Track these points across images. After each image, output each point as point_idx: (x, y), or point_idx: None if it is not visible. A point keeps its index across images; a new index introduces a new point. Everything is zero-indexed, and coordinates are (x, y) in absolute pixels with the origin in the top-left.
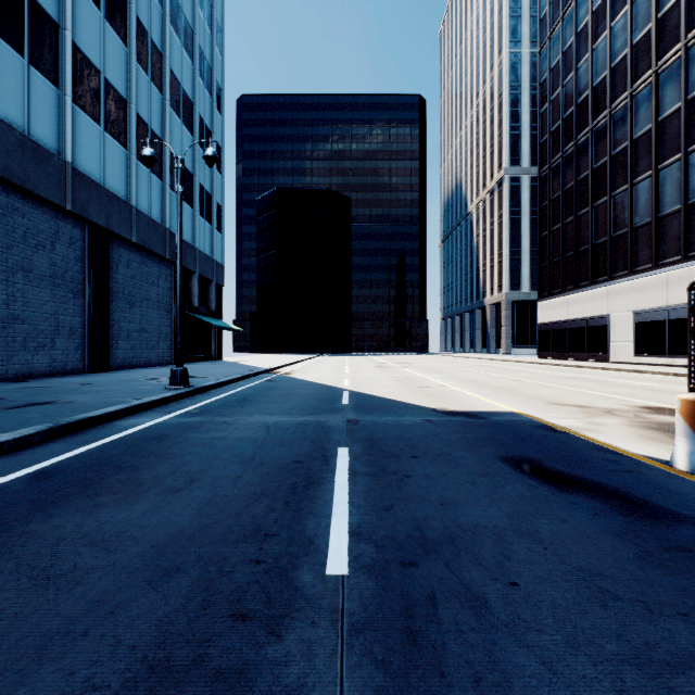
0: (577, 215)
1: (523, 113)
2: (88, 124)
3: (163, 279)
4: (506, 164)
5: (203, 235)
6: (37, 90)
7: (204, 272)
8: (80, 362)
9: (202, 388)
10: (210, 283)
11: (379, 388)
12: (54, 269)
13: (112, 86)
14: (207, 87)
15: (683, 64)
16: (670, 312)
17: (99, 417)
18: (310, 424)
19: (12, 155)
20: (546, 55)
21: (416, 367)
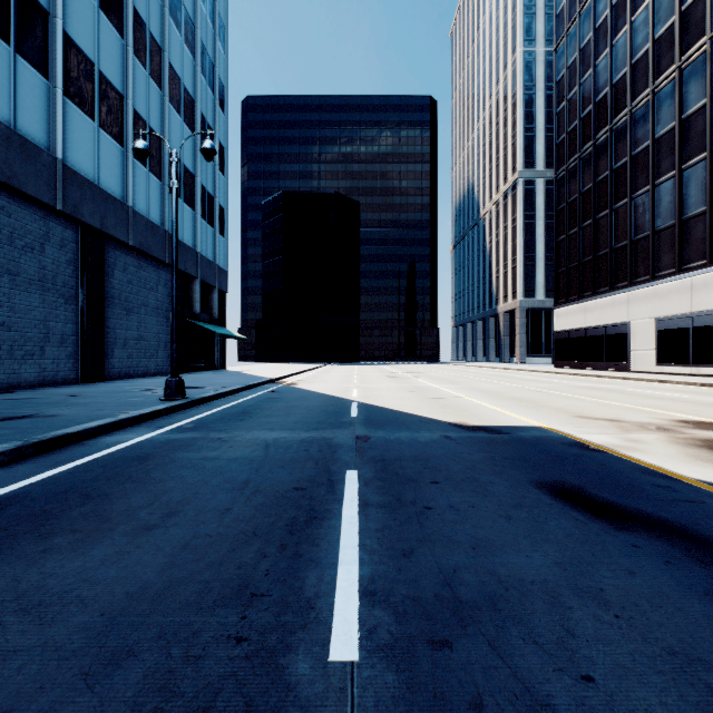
0: (595, 218)
1: (538, 114)
2: (81, 119)
3: (162, 284)
4: (520, 167)
5: (205, 238)
6: (24, 81)
7: (206, 277)
8: (73, 371)
9: (199, 399)
10: (212, 289)
11: (390, 399)
12: (44, 273)
13: (107, 79)
14: (210, 84)
15: (709, 59)
16: (695, 319)
17: (78, 433)
18: (314, 441)
19: None
20: (563, 53)
21: (428, 377)
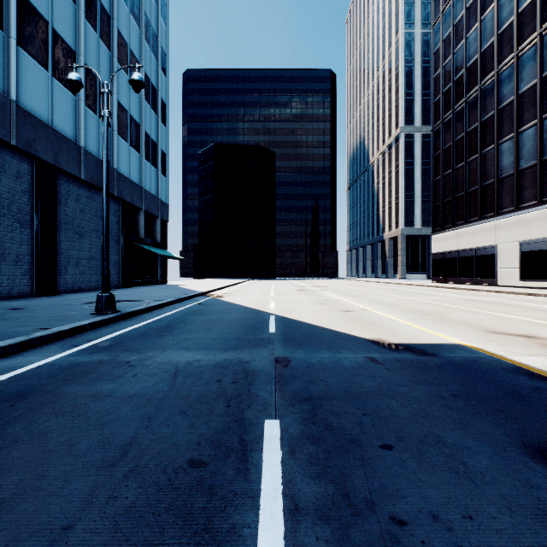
0: (466, 161)
1: (416, 82)
2: (35, 68)
3: (112, 213)
4: (402, 123)
5: (149, 177)
6: None
7: (150, 208)
8: (28, 286)
9: (129, 313)
10: (155, 219)
11: (304, 312)
12: None
13: (60, 37)
14: (153, 51)
15: None
16: None
17: None
18: (229, 365)
19: None
20: (439, 29)
21: (332, 290)
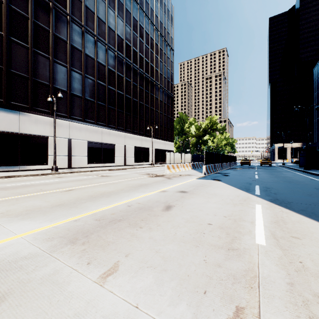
0: None
1: None
2: None
3: None
4: None
5: None
6: None
7: None
8: None
9: None
10: None
11: (224, 194)
12: None
13: None
14: None
15: None
16: None
17: None
18: (268, 181)
19: None
20: None
21: None
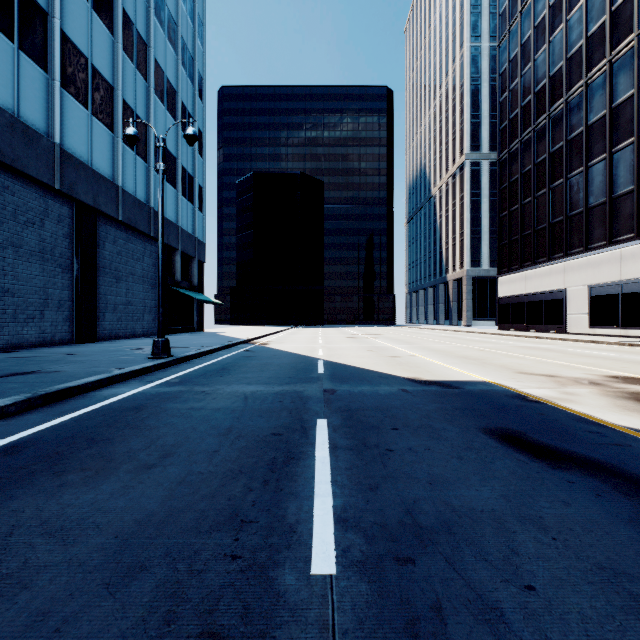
0: (534, 196)
1: (483, 102)
2: (76, 108)
3: (148, 255)
4: (467, 150)
5: (186, 214)
6: (26, 74)
7: (187, 249)
8: (69, 333)
9: (183, 358)
10: (192, 260)
11: (352, 357)
12: (43, 245)
13: (99, 72)
14: (190, 76)
15: (636, 53)
16: (624, 286)
17: (79, 387)
18: (287, 393)
19: (2, 136)
20: (506, 48)
21: (385, 338)
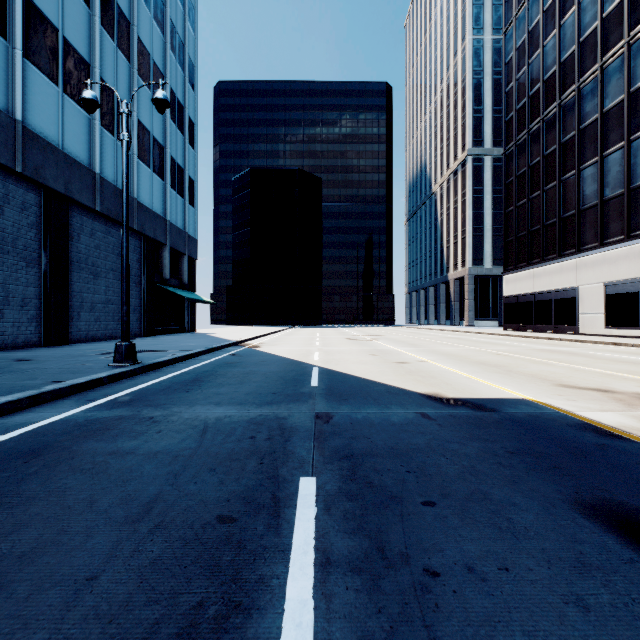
0: (543, 190)
1: (486, 97)
2: (43, 83)
3: (131, 250)
4: (469, 145)
5: (175, 208)
6: None
7: (176, 244)
8: (35, 334)
9: (152, 365)
10: (182, 256)
11: (353, 364)
12: (3, 235)
13: (72, 46)
14: (180, 62)
15: None
16: None
17: None
18: (264, 421)
19: None
20: (512, 35)
21: (387, 339)
